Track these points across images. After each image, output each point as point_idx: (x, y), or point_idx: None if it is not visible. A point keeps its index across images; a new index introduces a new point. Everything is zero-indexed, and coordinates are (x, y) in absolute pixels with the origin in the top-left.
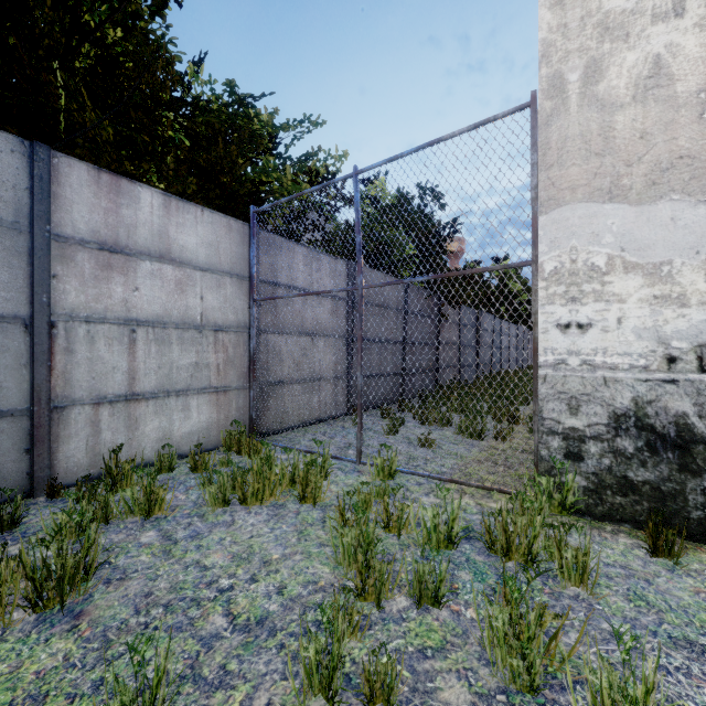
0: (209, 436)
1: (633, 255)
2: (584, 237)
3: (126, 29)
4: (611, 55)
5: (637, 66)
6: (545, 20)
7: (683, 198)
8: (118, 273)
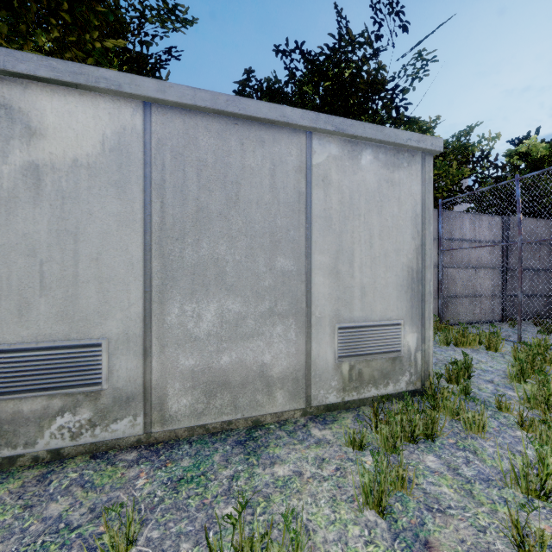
0: None
1: None
2: None
3: None
4: None
5: None
6: None
7: None
8: None
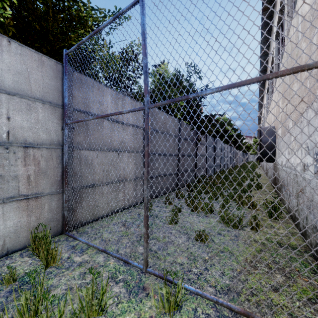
0: (17, 238)
1: None
2: None
3: None
4: None
5: None
6: None
7: None
8: None
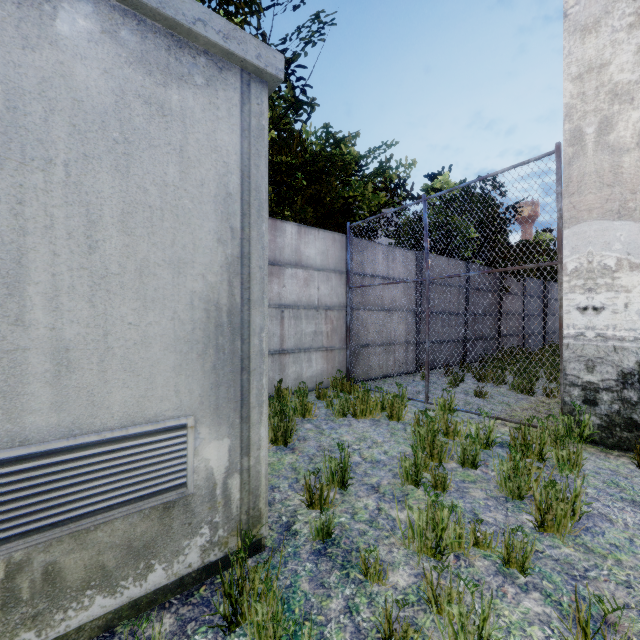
0: (322, 379)
1: (637, 258)
2: (598, 245)
3: (280, 131)
4: (619, 114)
5: (639, 121)
6: (568, 90)
7: None
8: (275, 277)
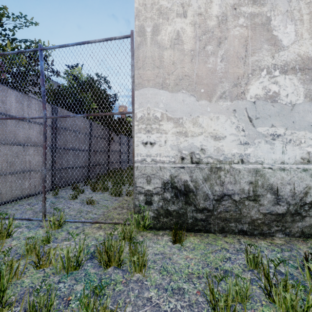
0: None
1: (170, 113)
2: (152, 103)
3: None
4: (162, 25)
5: (171, 33)
6: None
7: (186, 92)
8: None
